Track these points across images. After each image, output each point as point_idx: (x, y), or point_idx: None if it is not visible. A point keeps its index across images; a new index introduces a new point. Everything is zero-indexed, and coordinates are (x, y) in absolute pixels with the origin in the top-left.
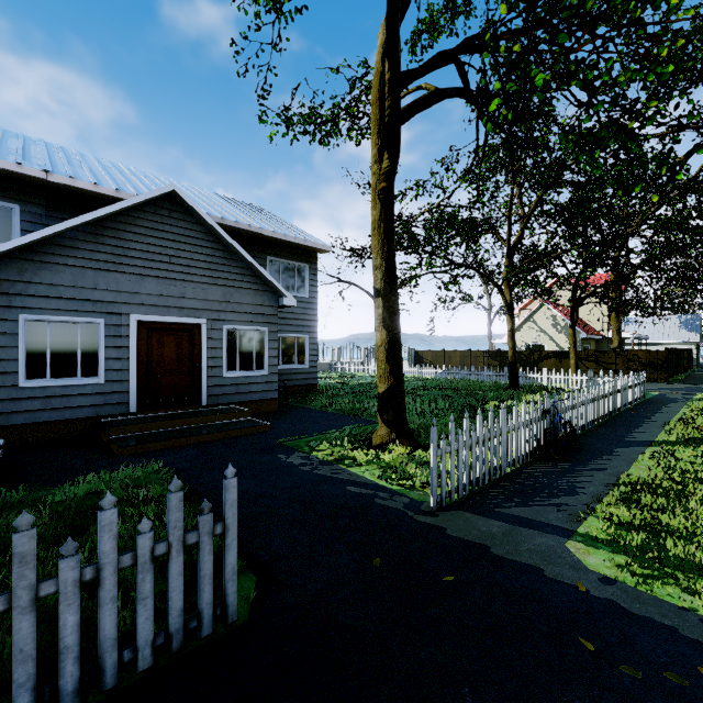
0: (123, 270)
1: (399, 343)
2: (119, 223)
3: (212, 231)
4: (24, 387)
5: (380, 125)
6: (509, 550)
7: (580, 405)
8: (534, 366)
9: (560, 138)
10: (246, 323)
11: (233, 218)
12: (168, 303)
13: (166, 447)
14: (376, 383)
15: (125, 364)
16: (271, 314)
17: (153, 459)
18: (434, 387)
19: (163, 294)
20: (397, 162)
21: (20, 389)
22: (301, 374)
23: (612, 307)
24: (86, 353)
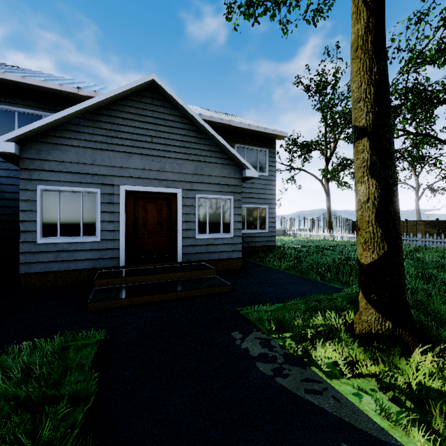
0: (115, 149)
1: (395, 197)
2: (111, 111)
3: (186, 114)
4: (41, 243)
5: None
6: None
7: None
8: None
9: None
10: (214, 192)
11: (208, 114)
12: (150, 176)
13: (132, 304)
14: (324, 246)
15: (116, 226)
16: (236, 185)
17: (92, 329)
18: None
19: (146, 169)
20: None
21: (38, 244)
22: (262, 237)
23: None
24: (87, 216)
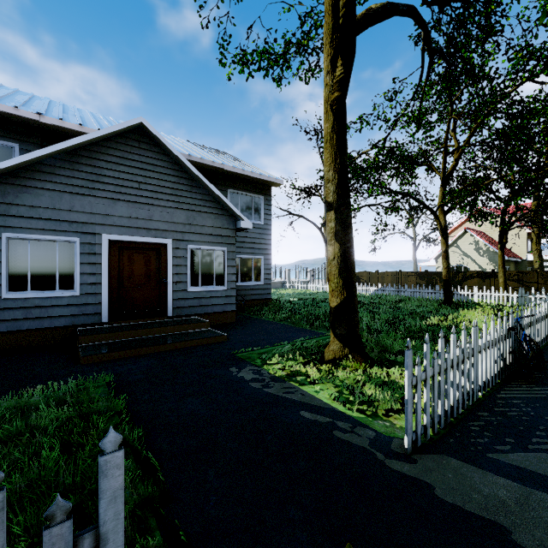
0: (97, 195)
1: (352, 256)
2: (93, 152)
3: (177, 160)
4: (7, 298)
5: (333, 34)
6: (542, 541)
7: (536, 322)
8: (458, 285)
9: (542, 22)
10: (207, 243)
11: (199, 155)
12: (137, 225)
13: (127, 356)
14: (321, 299)
15: (99, 278)
16: (230, 236)
17: (103, 372)
18: (373, 302)
19: (132, 217)
20: (350, 68)
21: (3, 300)
22: (257, 289)
23: (544, 229)
24: (63, 268)
